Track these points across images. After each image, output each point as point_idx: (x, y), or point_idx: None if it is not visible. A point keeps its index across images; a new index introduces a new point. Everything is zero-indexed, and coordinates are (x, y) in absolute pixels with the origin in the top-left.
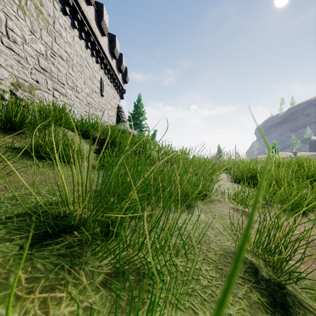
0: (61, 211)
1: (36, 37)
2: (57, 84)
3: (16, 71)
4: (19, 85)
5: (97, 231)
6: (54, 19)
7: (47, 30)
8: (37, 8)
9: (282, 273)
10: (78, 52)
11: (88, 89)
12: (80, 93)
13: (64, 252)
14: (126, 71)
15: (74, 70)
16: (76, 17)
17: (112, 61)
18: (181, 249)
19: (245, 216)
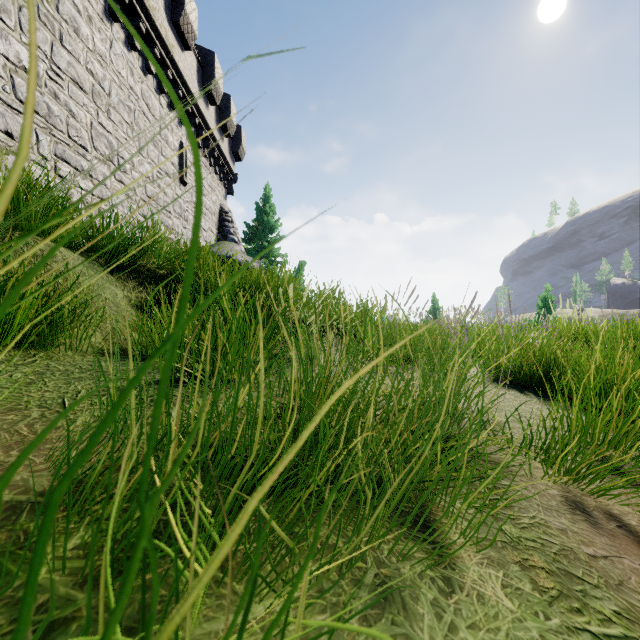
0: None
1: (7, 25)
2: (66, 147)
3: None
4: None
5: None
6: None
7: (39, 13)
8: None
9: None
10: (123, 77)
11: (149, 166)
12: (128, 172)
13: None
14: (239, 135)
15: (113, 119)
16: None
17: (208, 110)
18: None
19: (625, 546)
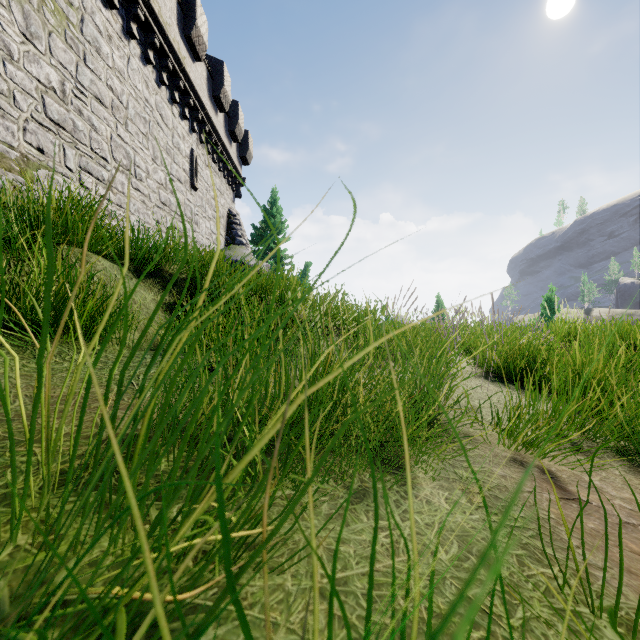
0: None
1: (39, 50)
2: (89, 159)
3: None
4: None
5: None
6: (81, 14)
7: (66, 36)
8: None
9: None
10: (139, 91)
11: (163, 173)
12: (144, 180)
13: None
14: (247, 140)
15: (130, 131)
16: (134, 14)
17: (217, 117)
18: None
19: (550, 488)
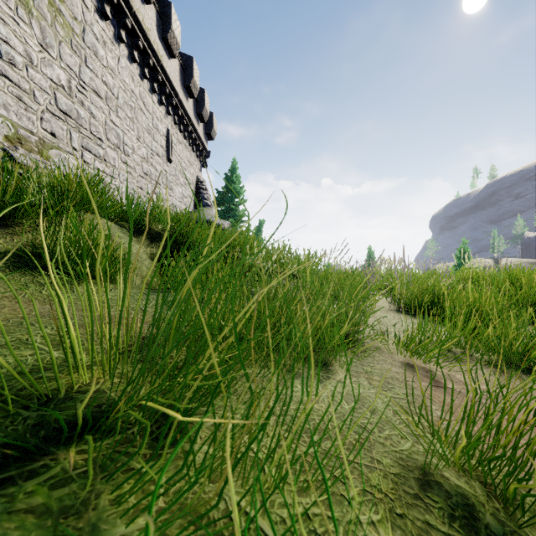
0: (63, 384)
1: (52, 57)
2: (88, 140)
3: (14, 115)
4: (21, 140)
5: (133, 432)
6: (83, 26)
7: (71, 44)
8: (54, 4)
9: (529, 518)
10: (127, 84)
11: (145, 149)
12: (130, 155)
13: (44, 499)
14: (211, 120)
15: (120, 116)
16: (123, 23)
17: (187, 102)
18: (316, 468)
19: (428, 380)
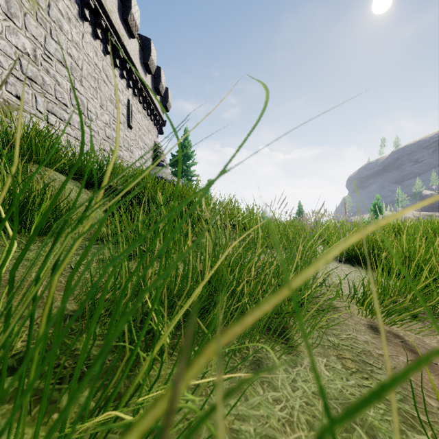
0: None
1: (17, 26)
2: (54, 104)
3: None
4: None
5: None
6: (48, 1)
7: (37, 17)
8: None
9: None
10: (90, 57)
11: (108, 116)
12: (94, 120)
13: None
14: (167, 94)
15: (84, 86)
16: (87, 3)
17: (146, 78)
18: None
19: (403, 351)
